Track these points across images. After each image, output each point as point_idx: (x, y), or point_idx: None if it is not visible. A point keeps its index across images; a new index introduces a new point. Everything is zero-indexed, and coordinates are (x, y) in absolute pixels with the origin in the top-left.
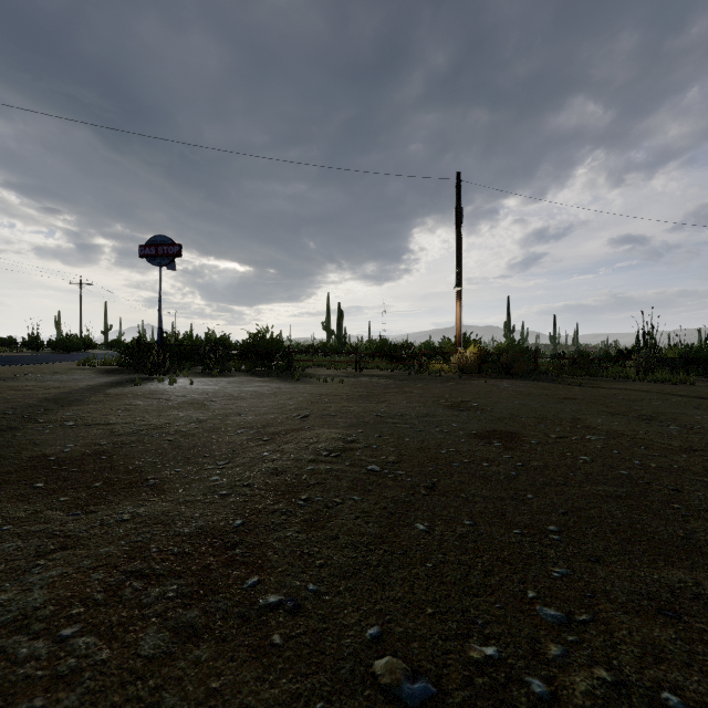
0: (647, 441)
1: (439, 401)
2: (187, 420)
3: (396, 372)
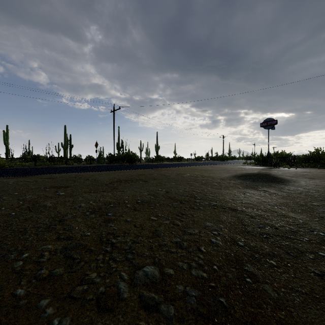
0: None
1: None
2: (311, 174)
3: None
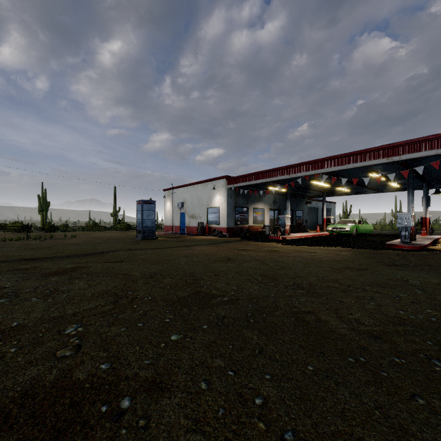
0: (89, 311)
1: None
2: None
3: None
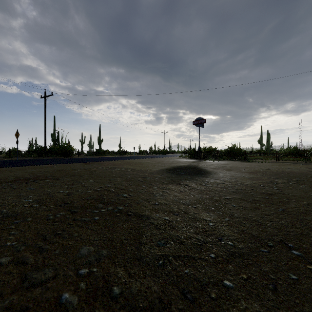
0: None
1: (308, 167)
2: (229, 166)
3: (299, 161)
